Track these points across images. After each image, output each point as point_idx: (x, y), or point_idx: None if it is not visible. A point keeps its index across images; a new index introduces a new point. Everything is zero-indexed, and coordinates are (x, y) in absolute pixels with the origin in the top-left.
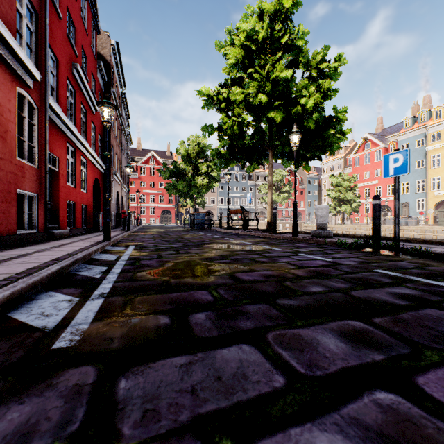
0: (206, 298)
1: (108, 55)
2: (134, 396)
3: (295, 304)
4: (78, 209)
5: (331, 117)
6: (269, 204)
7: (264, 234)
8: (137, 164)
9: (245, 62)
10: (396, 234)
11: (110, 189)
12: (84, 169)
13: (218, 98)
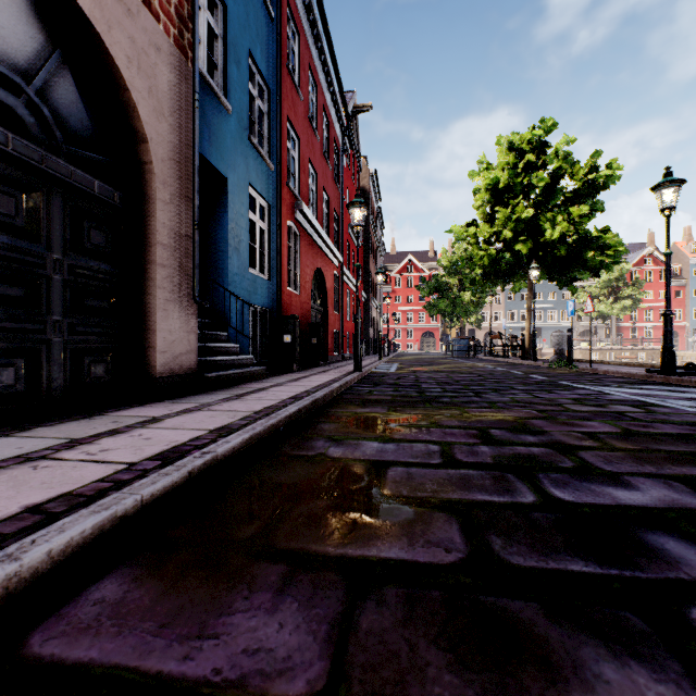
0: (423, 371)
1: (367, 184)
2: (405, 374)
3: (448, 372)
4: (350, 337)
5: (589, 239)
6: (527, 329)
7: (513, 360)
8: (391, 274)
9: (492, 201)
10: (571, 357)
11: (369, 316)
12: (353, 303)
13: (468, 233)
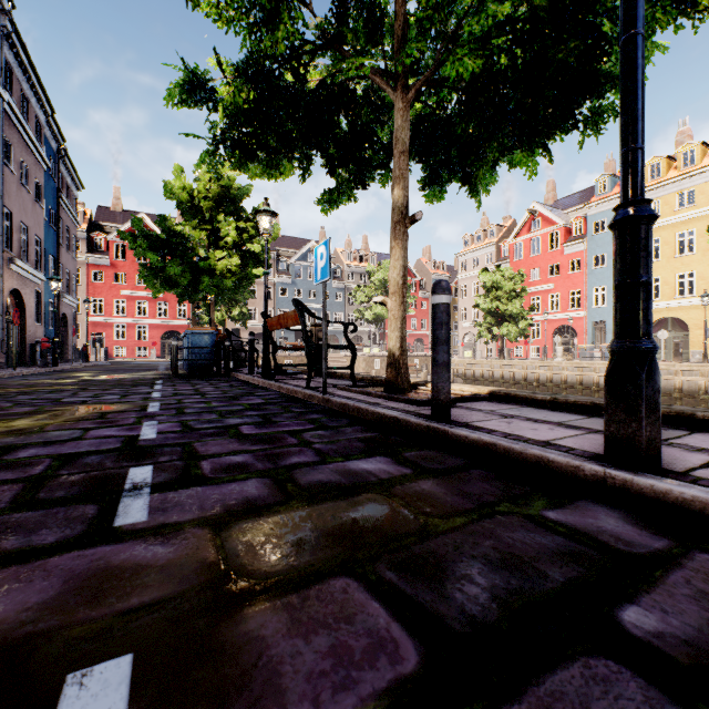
0: None
1: None
2: None
3: None
4: None
5: None
6: (396, 288)
7: (387, 412)
8: (108, 237)
9: None
10: None
11: None
12: None
13: None
